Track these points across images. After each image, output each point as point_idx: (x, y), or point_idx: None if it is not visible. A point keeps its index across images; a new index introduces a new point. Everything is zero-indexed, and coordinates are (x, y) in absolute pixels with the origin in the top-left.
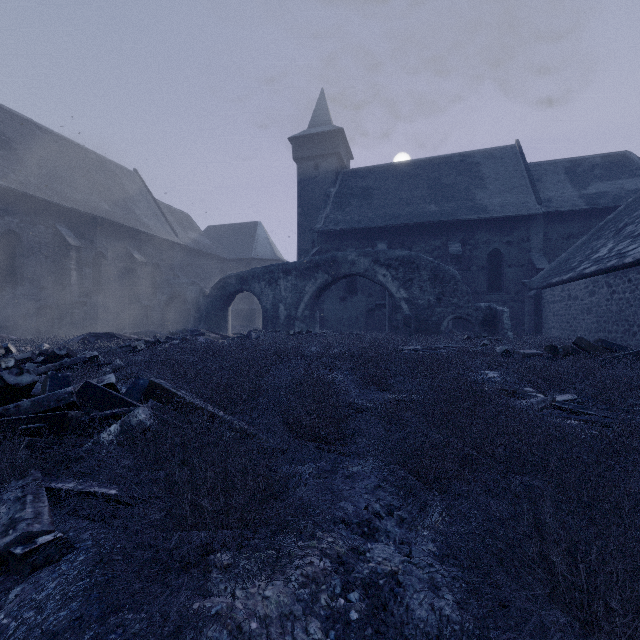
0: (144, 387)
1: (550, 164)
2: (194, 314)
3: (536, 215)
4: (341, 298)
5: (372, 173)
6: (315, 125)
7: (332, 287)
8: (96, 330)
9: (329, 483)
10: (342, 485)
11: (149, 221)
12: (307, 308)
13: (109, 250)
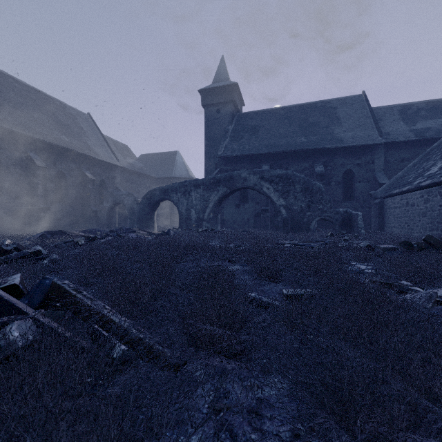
0: (49, 287)
1: (387, 108)
2: (130, 217)
3: (379, 144)
4: (236, 205)
5: (258, 115)
6: (217, 81)
7: (230, 197)
8: (58, 228)
9: (232, 426)
10: (249, 430)
11: (98, 150)
12: (211, 212)
13: (67, 170)
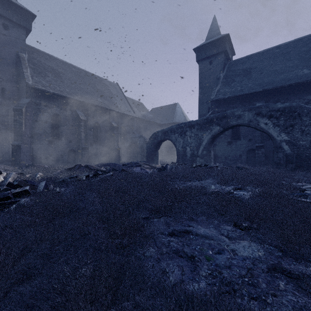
0: None
1: None
2: (141, 153)
3: None
4: (228, 142)
5: (250, 59)
6: (210, 38)
7: (221, 135)
8: (95, 161)
9: None
10: None
11: (121, 106)
12: (205, 149)
13: (101, 121)
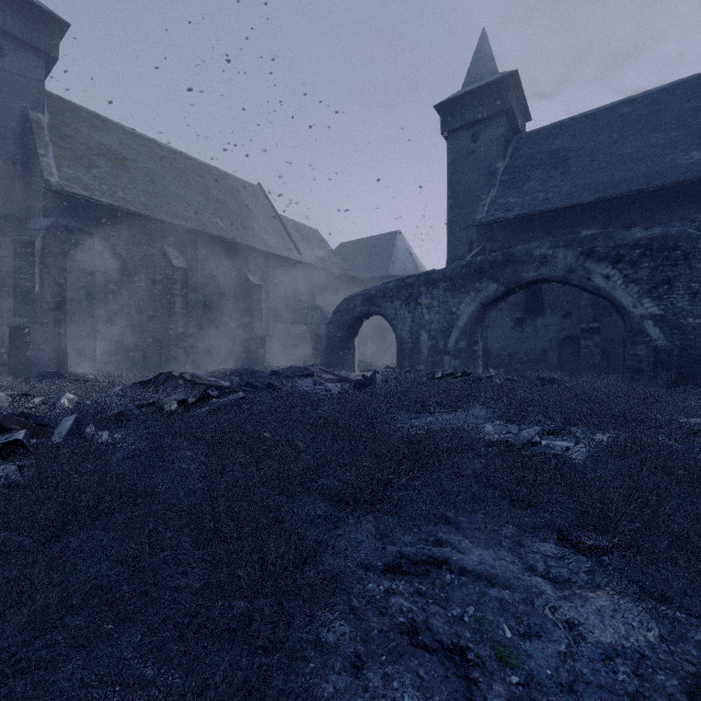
0: None
1: None
2: (315, 346)
3: None
4: (516, 321)
5: (565, 129)
6: (473, 81)
7: (501, 305)
8: (208, 365)
9: None
10: None
11: (268, 238)
12: (463, 336)
13: (222, 272)
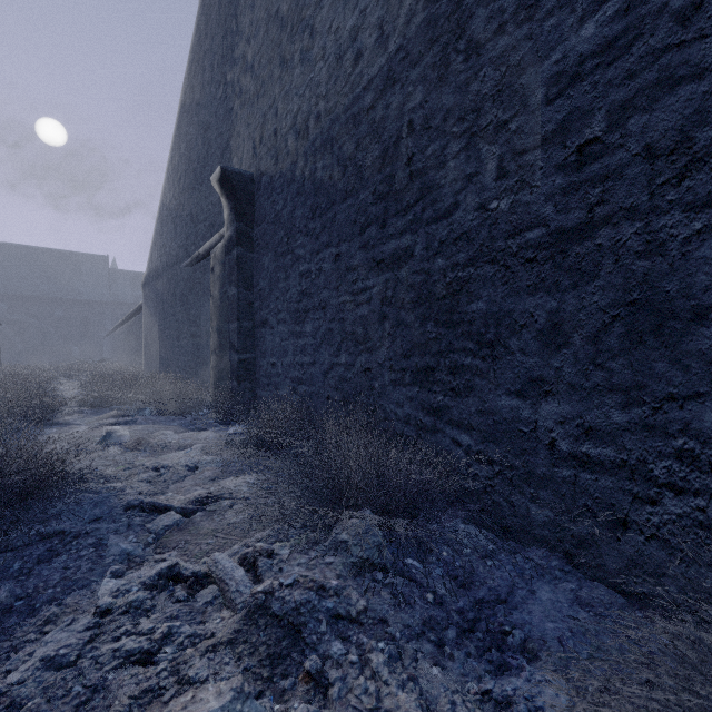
0: None
1: (125, 273)
2: None
3: (109, 302)
4: None
5: None
6: None
7: None
8: None
9: None
10: None
11: None
12: None
13: None
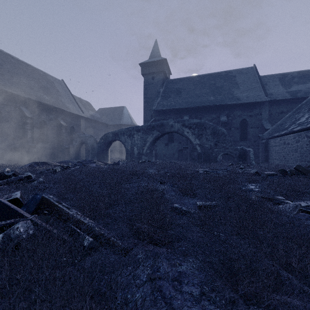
0: (39, 200)
1: (271, 76)
2: (91, 152)
3: (265, 102)
4: (165, 144)
5: (181, 81)
6: (152, 57)
7: (161, 138)
8: (41, 160)
9: (162, 288)
10: (172, 290)
11: (69, 105)
12: (148, 149)
13: (48, 119)
